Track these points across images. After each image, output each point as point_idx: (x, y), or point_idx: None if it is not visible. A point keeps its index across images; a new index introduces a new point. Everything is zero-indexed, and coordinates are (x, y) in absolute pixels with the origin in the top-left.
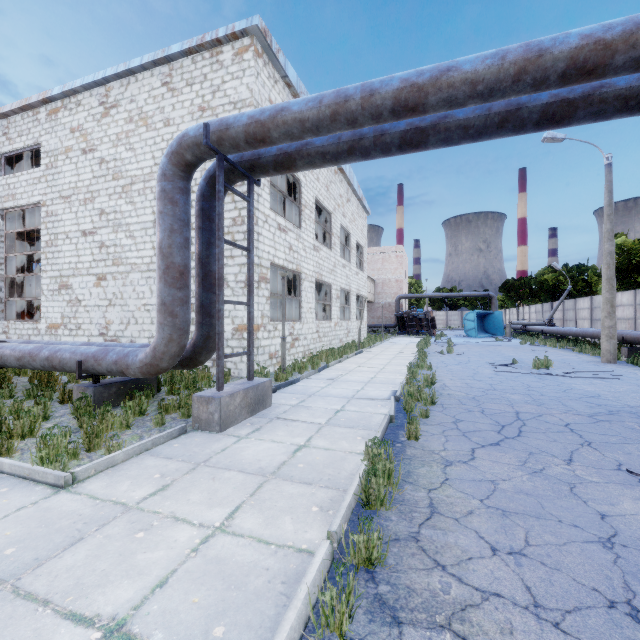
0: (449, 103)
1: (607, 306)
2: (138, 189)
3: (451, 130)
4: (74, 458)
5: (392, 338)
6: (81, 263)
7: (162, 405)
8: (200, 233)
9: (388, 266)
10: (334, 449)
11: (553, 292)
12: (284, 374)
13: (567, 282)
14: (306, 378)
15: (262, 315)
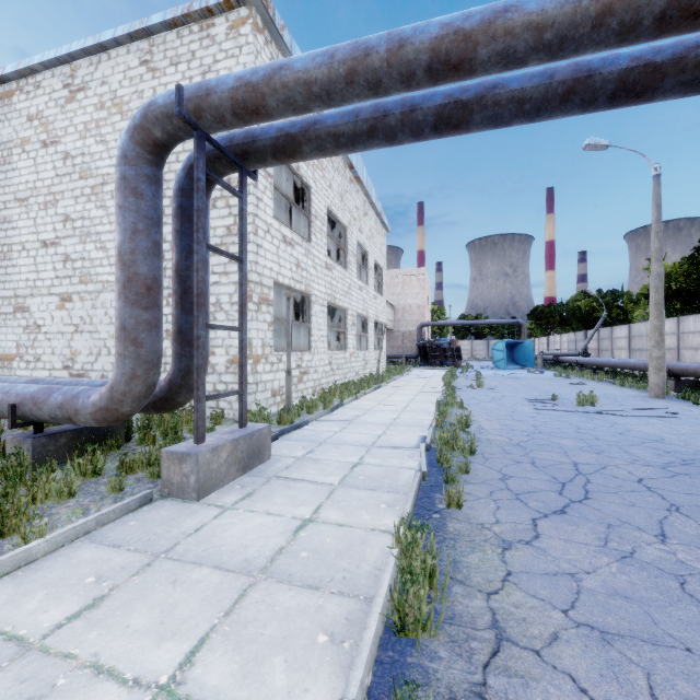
0: (505, 59)
1: (655, 334)
2: (111, 190)
3: (501, 104)
4: None
5: (414, 370)
6: (41, 280)
7: (124, 462)
8: (178, 238)
9: (409, 290)
10: (351, 525)
11: (586, 320)
12: (289, 416)
13: (601, 309)
14: (316, 420)
15: (263, 344)
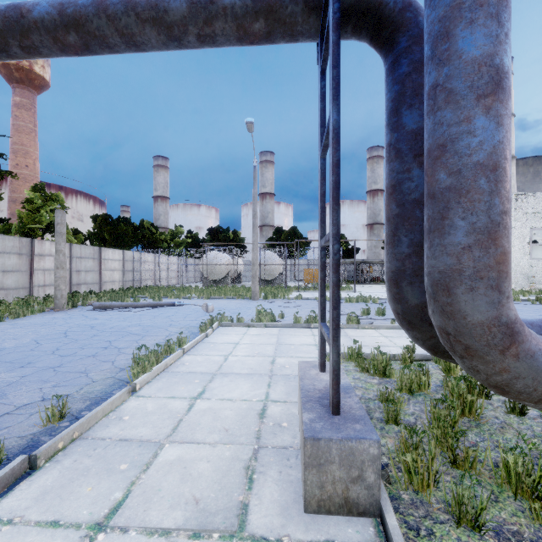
0: (46, 56)
1: None
2: None
3: None
4: (359, 366)
5: None
6: None
7: (432, 404)
8: None
9: None
10: (165, 397)
11: None
12: None
13: None
14: None
15: None
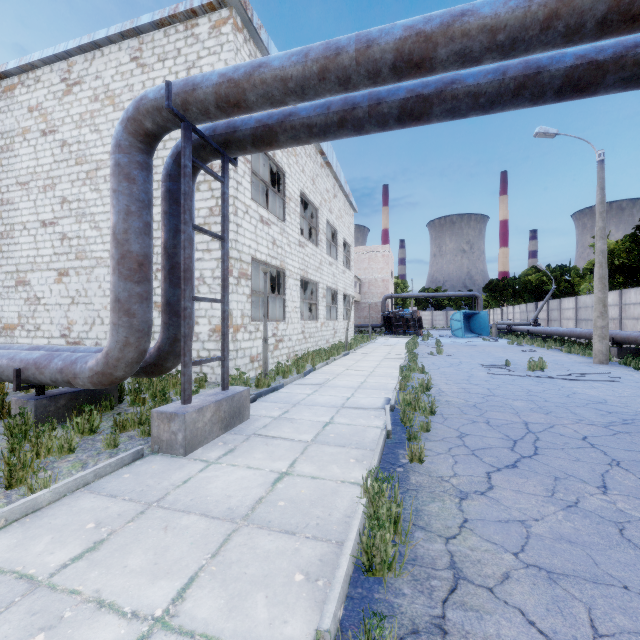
0: (462, 58)
1: (599, 306)
2: (104, 175)
3: (459, 98)
4: None
5: (379, 338)
6: (40, 257)
7: (118, 421)
8: (166, 219)
9: (374, 265)
10: (323, 477)
11: (536, 292)
12: (266, 380)
13: (550, 282)
14: (290, 383)
15: (242, 314)
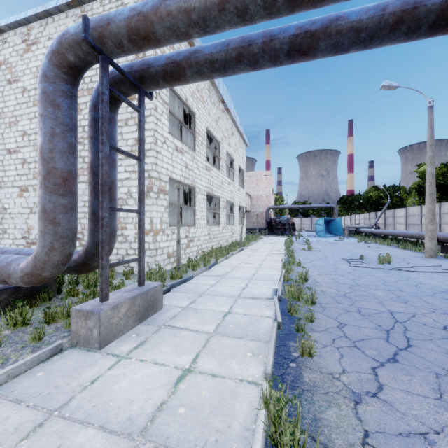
0: None
1: (430, 214)
2: None
3: (342, 33)
4: None
5: (264, 238)
6: (7, 177)
7: (47, 314)
8: (92, 142)
9: (260, 185)
10: (223, 375)
11: (376, 205)
12: (179, 273)
13: (386, 197)
14: (198, 275)
15: (161, 221)
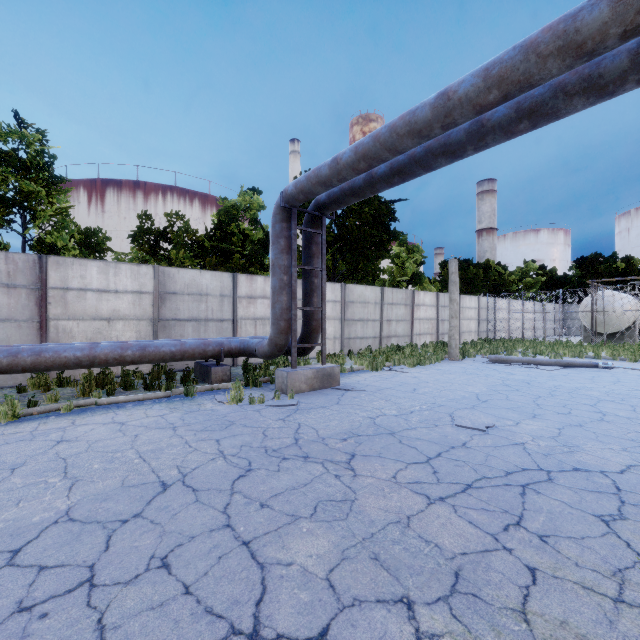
0: None
1: None
2: None
3: None
4: None
5: None
6: None
7: None
8: None
9: None
10: None
11: None
12: None
13: None
14: None
15: None
